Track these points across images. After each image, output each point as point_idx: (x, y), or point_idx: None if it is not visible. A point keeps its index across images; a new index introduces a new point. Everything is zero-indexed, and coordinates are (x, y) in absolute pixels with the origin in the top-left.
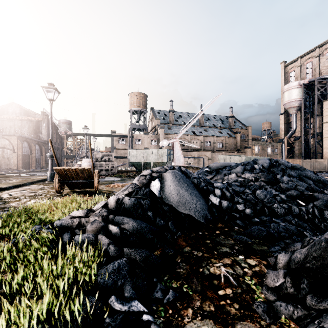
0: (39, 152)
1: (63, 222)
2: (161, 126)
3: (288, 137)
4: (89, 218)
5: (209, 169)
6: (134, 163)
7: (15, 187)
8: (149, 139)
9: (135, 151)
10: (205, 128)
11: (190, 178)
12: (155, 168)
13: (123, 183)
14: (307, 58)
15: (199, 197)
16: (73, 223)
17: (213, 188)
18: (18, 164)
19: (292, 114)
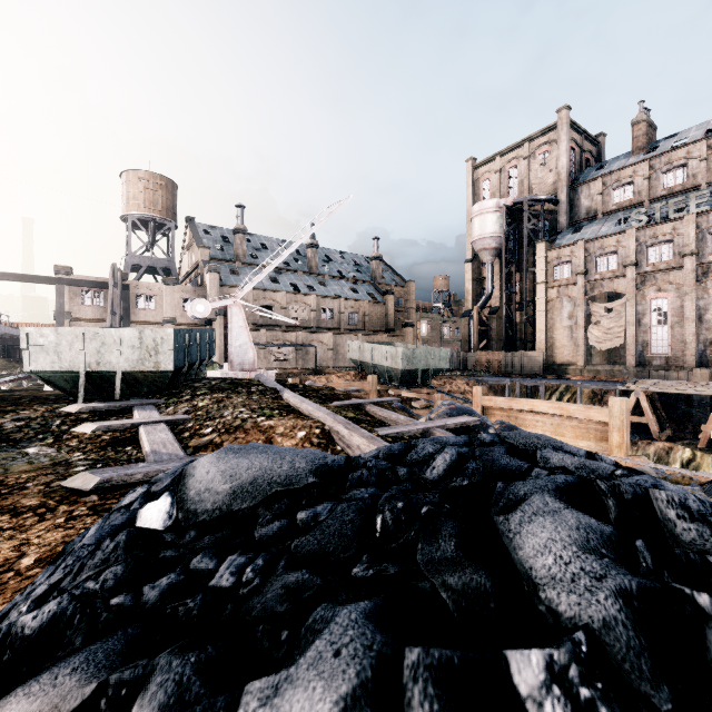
0: None
1: None
2: (212, 266)
3: (479, 307)
4: None
5: (174, 506)
6: (49, 376)
7: None
8: (179, 296)
9: (52, 334)
10: (322, 279)
11: None
12: None
13: None
14: (510, 158)
15: None
16: None
17: None
18: None
19: (487, 262)
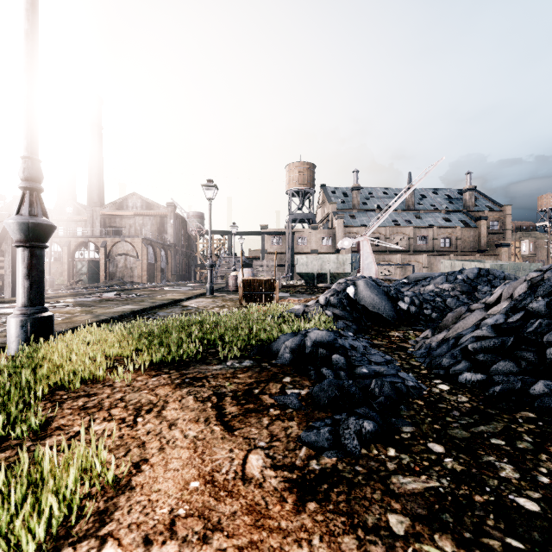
0: (165, 259)
1: (292, 311)
2: (339, 215)
3: None
4: (311, 308)
5: (407, 280)
6: (303, 275)
7: (187, 300)
8: (319, 235)
9: (305, 258)
10: (417, 214)
11: (380, 286)
12: (348, 277)
13: (298, 298)
14: None
15: (388, 301)
16: (300, 311)
17: (403, 296)
18: (143, 276)
19: None
